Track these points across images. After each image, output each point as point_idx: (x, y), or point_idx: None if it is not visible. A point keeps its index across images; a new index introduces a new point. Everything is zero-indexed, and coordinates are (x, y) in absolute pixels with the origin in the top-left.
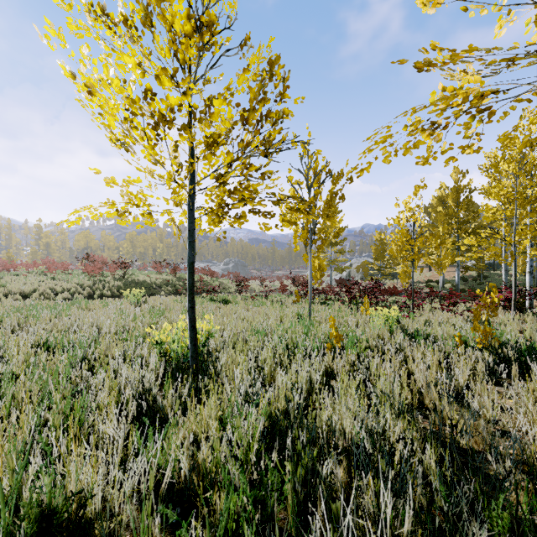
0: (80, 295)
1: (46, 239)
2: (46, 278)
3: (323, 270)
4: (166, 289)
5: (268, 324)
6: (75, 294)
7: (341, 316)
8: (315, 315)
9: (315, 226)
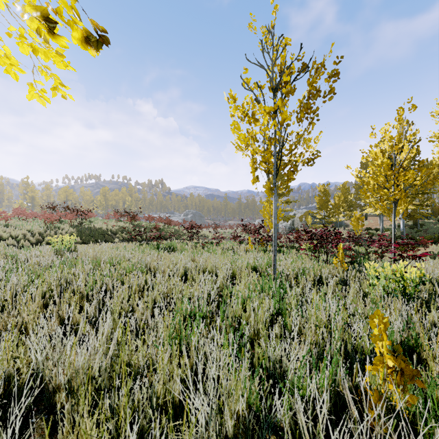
0: (25, 242)
1: (31, 193)
2: (0, 225)
3: (279, 215)
4: (121, 235)
5: (215, 284)
6: (21, 241)
7: (310, 271)
8: (279, 269)
9: (281, 148)
